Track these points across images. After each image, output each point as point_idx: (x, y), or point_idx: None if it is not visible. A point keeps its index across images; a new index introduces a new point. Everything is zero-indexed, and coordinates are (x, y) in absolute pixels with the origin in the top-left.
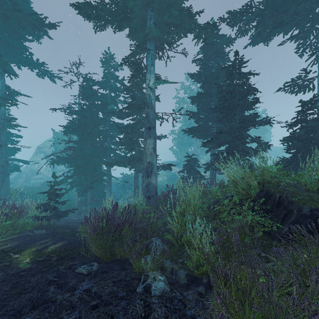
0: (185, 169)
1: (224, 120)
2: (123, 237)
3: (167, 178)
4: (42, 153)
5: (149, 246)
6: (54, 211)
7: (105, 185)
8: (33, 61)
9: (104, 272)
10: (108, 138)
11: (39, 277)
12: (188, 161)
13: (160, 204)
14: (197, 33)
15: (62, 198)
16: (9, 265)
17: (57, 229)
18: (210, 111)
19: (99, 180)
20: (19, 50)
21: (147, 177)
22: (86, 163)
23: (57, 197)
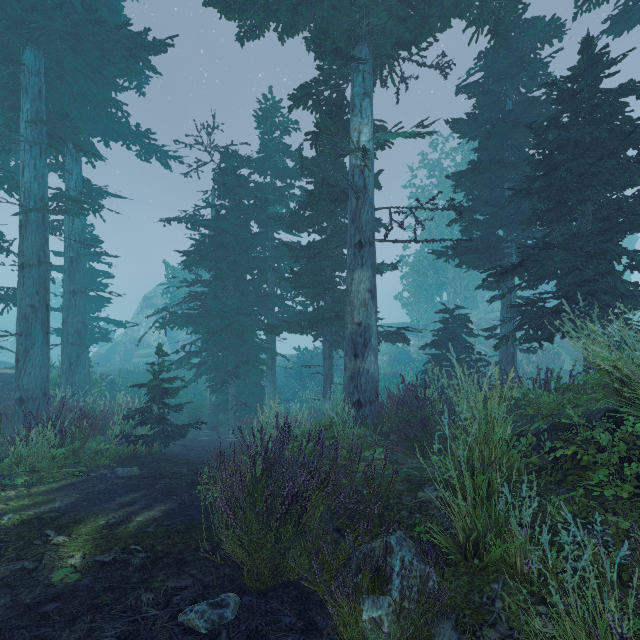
0: (437, 341)
1: (550, 217)
2: (307, 524)
3: (390, 358)
4: (152, 308)
5: (383, 570)
6: (159, 426)
7: (263, 371)
8: (129, 128)
9: (254, 636)
10: (270, 274)
11: (82, 631)
12: (444, 321)
13: (386, 421)
14: (477, 10)
15: (183, 393)
16: (32, 572)
17: (164, 465)
18: (513, 198)
19: (252, 362)
20: (105, 108)
21: (356, 358)
22: (226, 326)
23: (165, 396)
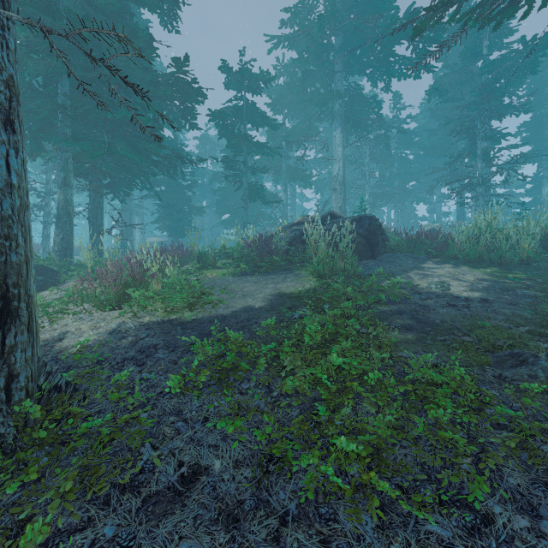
0: None
1: None
2: None
3: None
4: None
5: None
6: None
7: None
8: None
9: None
10: None
11: None
12: None
13: None
14: None
15: None
16: None
17: None
18: None
19: None
20: None
21: None
22: None
23: None
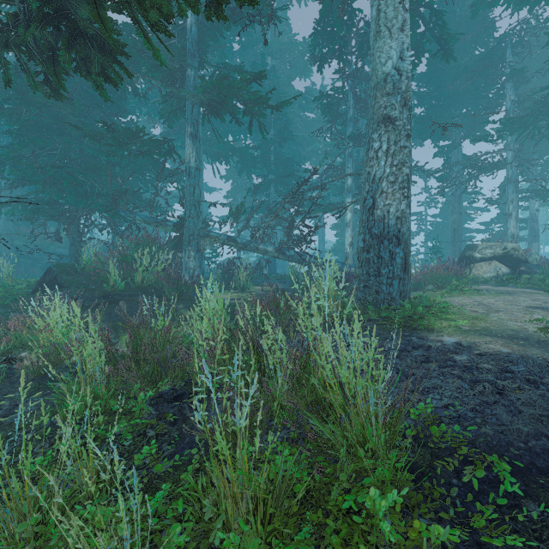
0: None
1: None
2: None
3: None
4: None
5: None
6: None
7: None
8: None
9: None
10: None
11: None
12: None
13: None
14: None
15: None
16: None
17: None
18: None
19: None
20: None
21: None
22: None
23: None
